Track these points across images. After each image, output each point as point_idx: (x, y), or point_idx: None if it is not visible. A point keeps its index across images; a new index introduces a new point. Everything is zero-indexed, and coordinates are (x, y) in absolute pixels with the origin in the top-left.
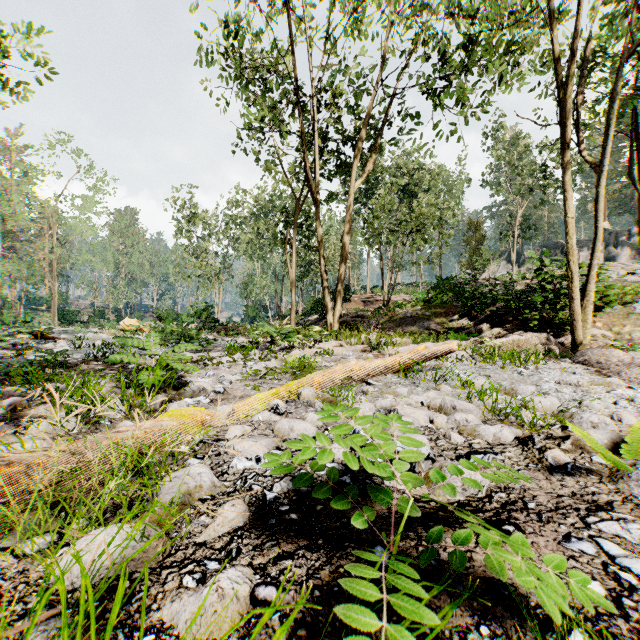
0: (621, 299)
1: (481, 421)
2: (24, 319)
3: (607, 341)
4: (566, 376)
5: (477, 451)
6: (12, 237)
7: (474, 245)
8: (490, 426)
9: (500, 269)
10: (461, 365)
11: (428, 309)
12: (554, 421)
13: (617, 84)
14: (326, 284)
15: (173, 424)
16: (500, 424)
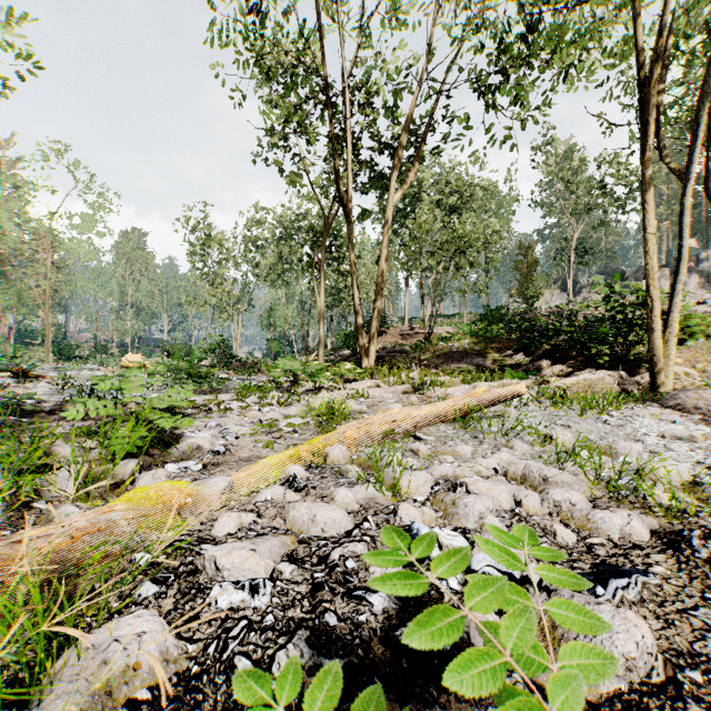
0: (701, 331)
1: (588, 501)
2: (14, 354)
3: (693, 380)
4: (665, 426)
5: (608, 564)
6: (1, 261)
7: (525, 271)
8: (611, 514)
9: (553, 299)
10: (527, 411)
11: (477, 343)
12: (692, 500)
13: (704, 76)
14: (359, 313)
15: (129, 516)
16: (624, 510)
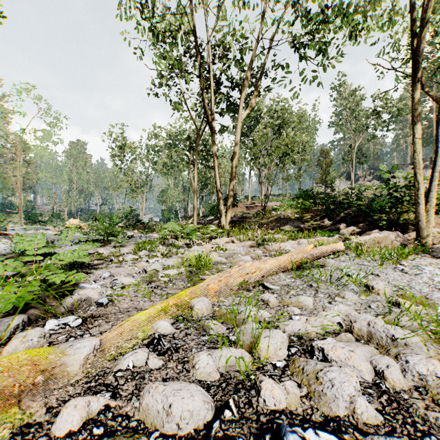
0: None
1: None
2: None
3: None
4: None
5: None
6: None
7: (324, 167)
8: None
9: (341, 184)
10: (341, 261)
11: (296, 212)
12: None
13: None
14: (220, 193)
15: None
16: None
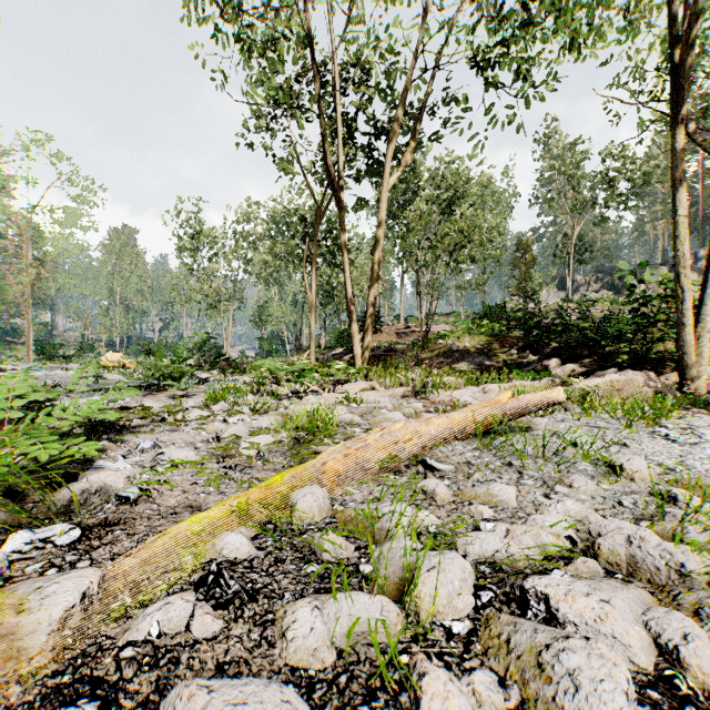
0: None
1: None
2: None
3: None
4: None
5: None
6: None
7: (523, 268)
8: None
9: (550, 297)
10: (557, 421)
11: (478, 341)
12: None
13: None
14: (353, 308)
15: None
16: None
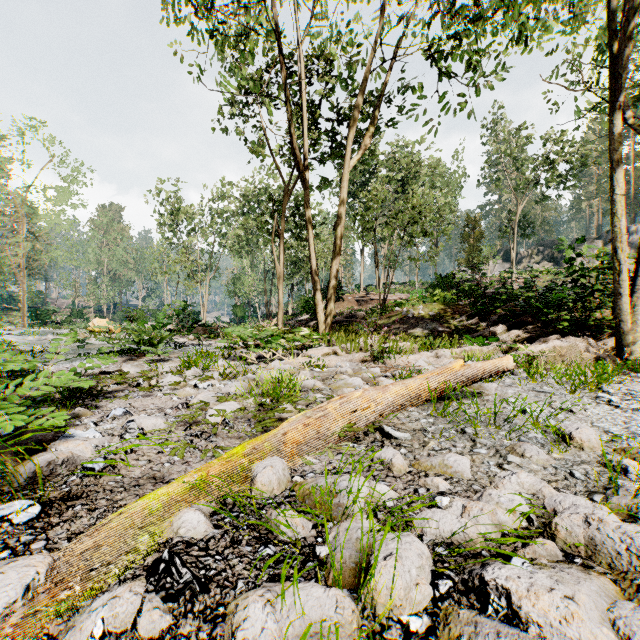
0: None
1: None
2: None
3: None
4: None
5: None
6: None
7: (472, 242)
8: None
9: (496, 268)
10: (505, 386)
11: (431, 308)
12: None
13: None
14: (317, 279)
15: None
16: None
